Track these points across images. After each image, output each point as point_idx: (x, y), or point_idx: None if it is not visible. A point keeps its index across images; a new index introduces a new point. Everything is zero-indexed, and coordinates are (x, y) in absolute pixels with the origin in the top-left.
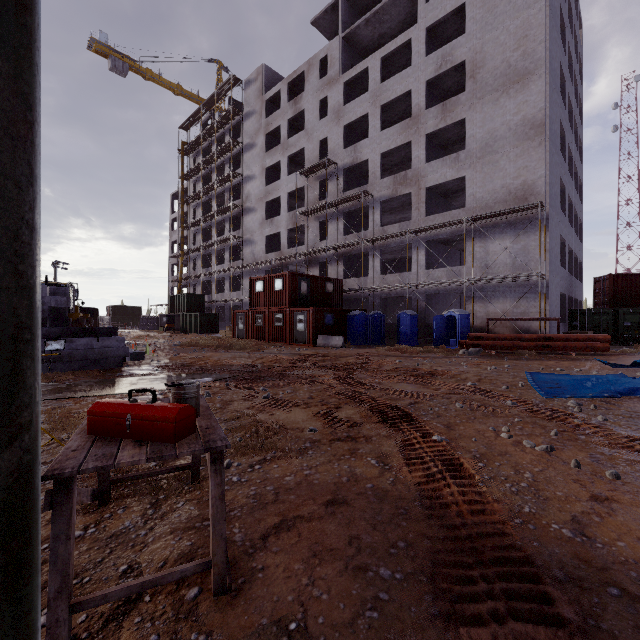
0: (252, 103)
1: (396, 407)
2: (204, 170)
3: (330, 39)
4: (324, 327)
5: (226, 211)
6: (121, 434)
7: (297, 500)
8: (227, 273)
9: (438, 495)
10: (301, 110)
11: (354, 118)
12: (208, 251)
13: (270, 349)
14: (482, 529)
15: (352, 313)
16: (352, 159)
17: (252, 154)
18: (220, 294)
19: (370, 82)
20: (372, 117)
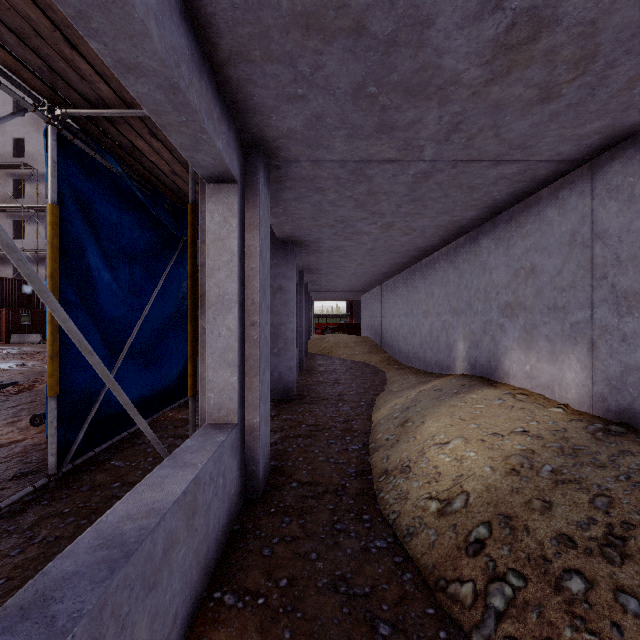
0: None
1: None
2: None
3: None
4: (20, 326)
5: None
6: None
7: (6, 374)
8: None
9: None
10: None
11: None
12: None
13: None
14: None
15: None
16: None
17: None
18: None
19: None
20: None
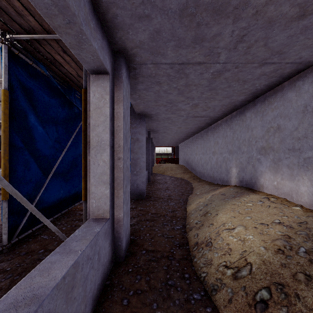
0: None
1: None
2: None
3: None
4: None
5: None
6: None
7: None
8: None
9: None
10: None
11: None
12: None
13: None
14: None
15: None
16: None
17: None
18: None
19: None
20: None
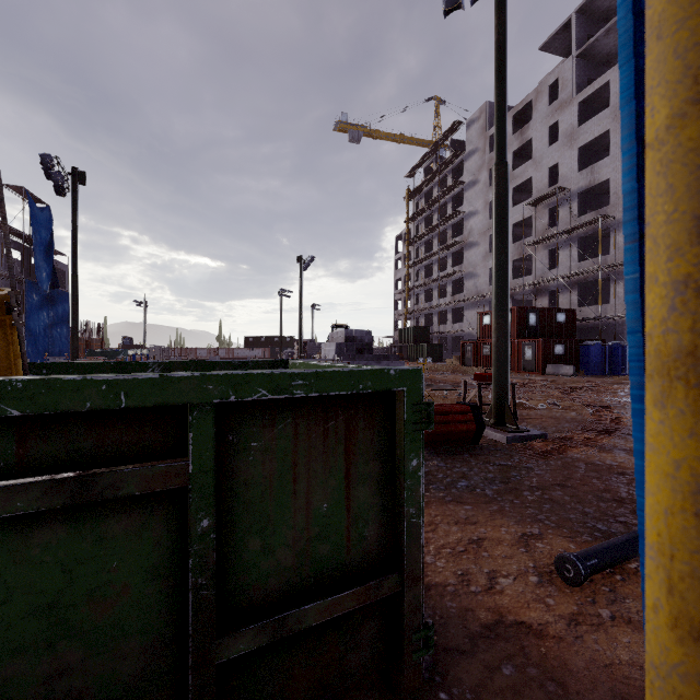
0: (475, 142)
1: (600, 403)
2: (427, 212)
3: (562, 55)
4: (553, 357)
5: (448, 248)
6: (485, 380)
7: (536, 416)
8: (449, 306)
9: (599, 419)
10: (528, 140)
11: (590, 138)
12: (430, 286)
13: None
14: (611, 425)
15: (586, 343)
16: (588, 182)
17: (475, 191)
18: (442, 326)
19: (611, 97)
20: (613, 134)
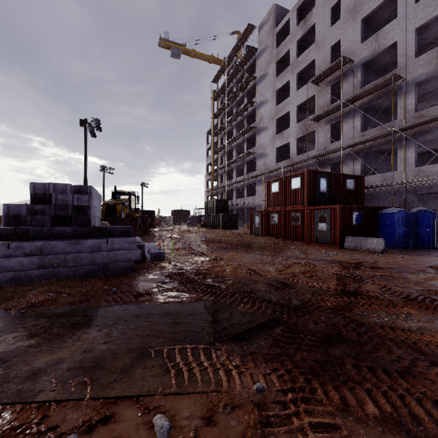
0: (264, 41)
1: None
2: (228, 107)
3: None
4: (351, 227)
5: (244, 134)
6: None
7: None
8: (244, 182)
9: None
10: (311, 26)
11: (375, 5)
12: (231, 167)
13: (292, 251)
14: None
15: (386, 211)
16: (372, 50)
17: (264, 83)
18: (239, 199)
19: None
20: None
